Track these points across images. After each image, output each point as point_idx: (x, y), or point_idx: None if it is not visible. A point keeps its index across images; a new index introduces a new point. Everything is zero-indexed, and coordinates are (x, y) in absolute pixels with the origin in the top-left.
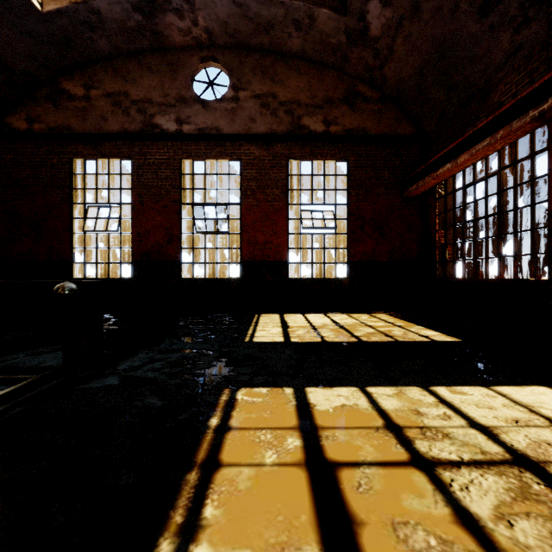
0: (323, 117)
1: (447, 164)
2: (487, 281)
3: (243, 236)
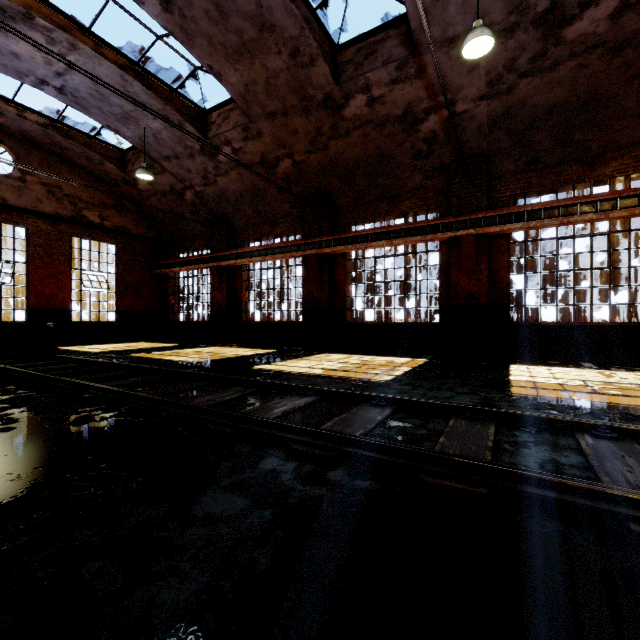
0: (99, 214)
1: (177, 267)
2: (193, 322)
3: (31, 289)
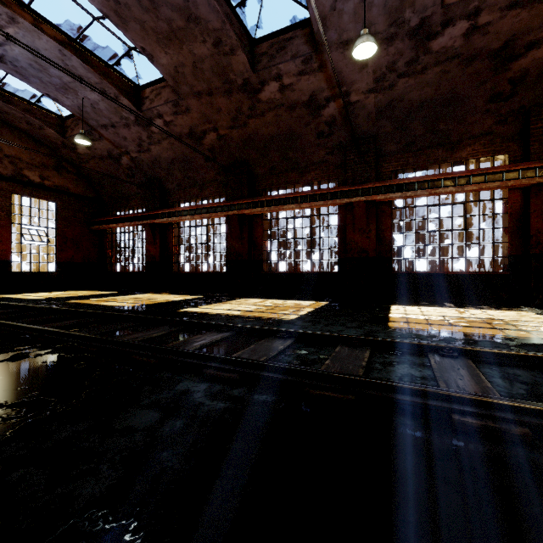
0: (39, 174)
1: (114, 224)
2: (129, 272)
3: None
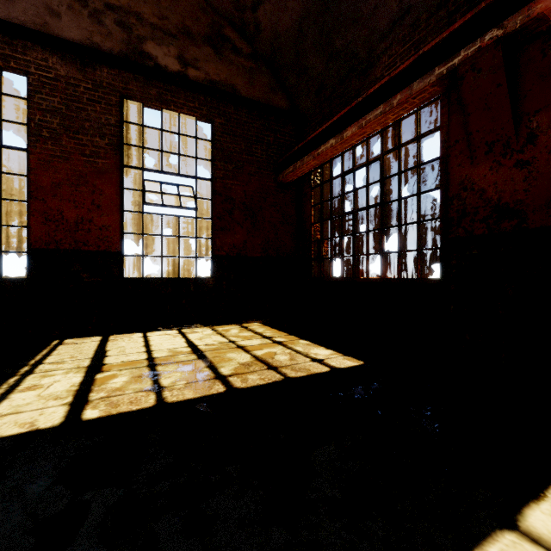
0: (177, 52)
1: (330, 139)
2: (370, 281)
3: (33, 206)
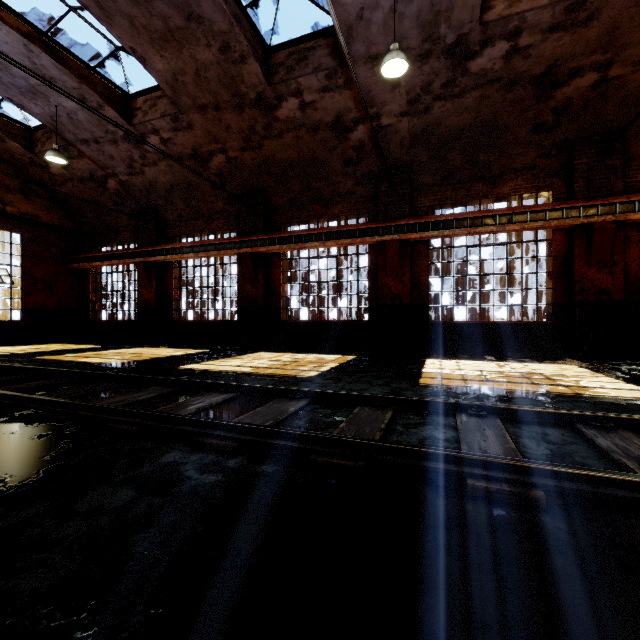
0: None
1: (99, 262)
2: (118, 322)
3: None
